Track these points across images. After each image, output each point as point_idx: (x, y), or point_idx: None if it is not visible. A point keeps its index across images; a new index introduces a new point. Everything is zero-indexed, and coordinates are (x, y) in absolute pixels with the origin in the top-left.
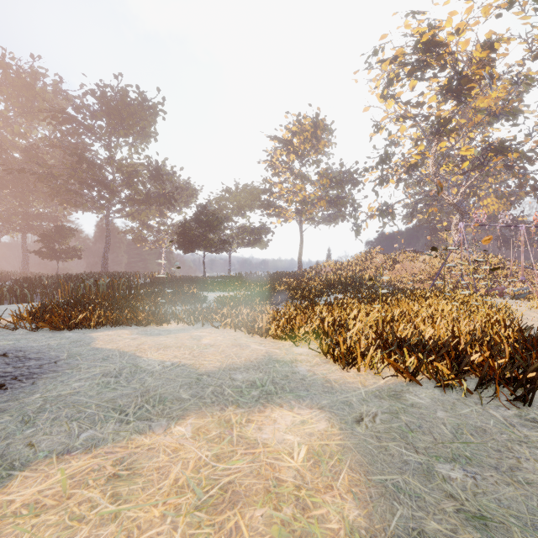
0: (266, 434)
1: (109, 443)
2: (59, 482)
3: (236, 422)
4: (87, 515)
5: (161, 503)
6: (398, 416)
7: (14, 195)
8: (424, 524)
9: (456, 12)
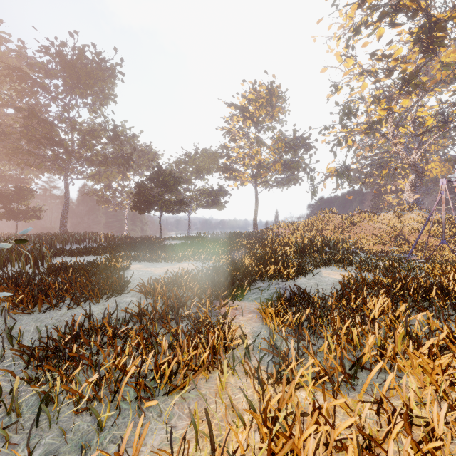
0: None
1: None
2: None
3: None
4: None
5: None
6: None
7: None
8: None
9: None
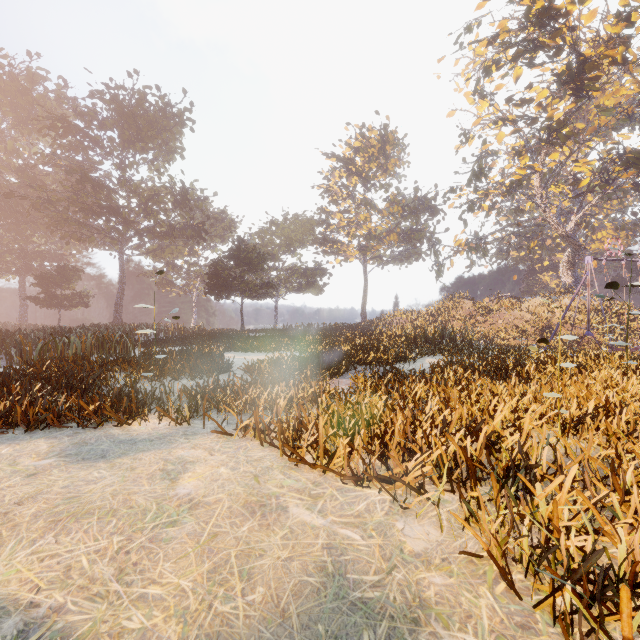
0: None
1: None
2: None
3: None
4: None
5: None
6: None
7: (7, 228)
8: None
9: None
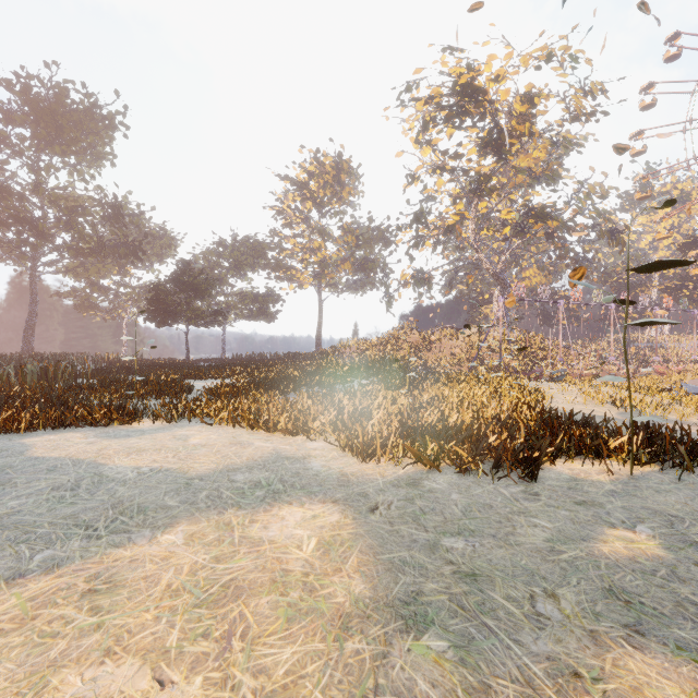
0: (273, 531)
1: (77, 561)
2: (16, 607)
3: (238, 524)
4: (61, 631)
5: (154, 608)
6: (413, 502)
7: None
8: (423, 587)
9: (495, 56)
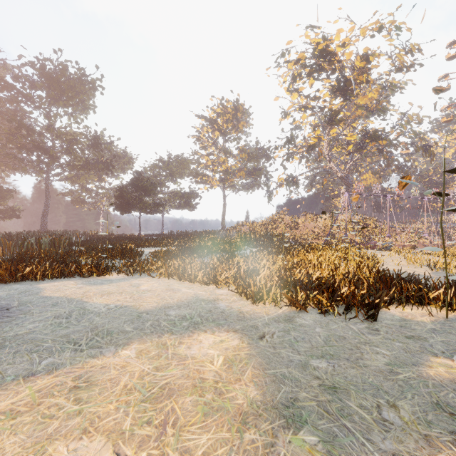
0: (194, 350)
1: (68, 366)
2: (28, 396)
3: (171, 344)
4: (56, 414)
5: (115, 401)
6: (289, 333)
7: None
8: (298, 395)
9: (342, 29)
